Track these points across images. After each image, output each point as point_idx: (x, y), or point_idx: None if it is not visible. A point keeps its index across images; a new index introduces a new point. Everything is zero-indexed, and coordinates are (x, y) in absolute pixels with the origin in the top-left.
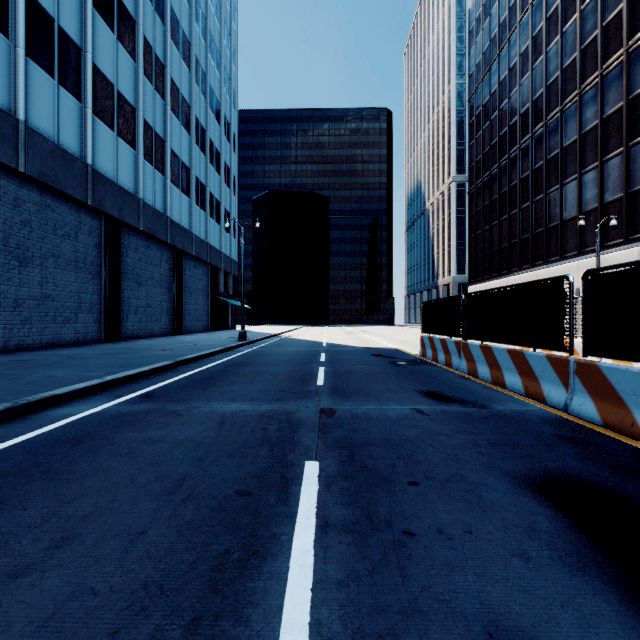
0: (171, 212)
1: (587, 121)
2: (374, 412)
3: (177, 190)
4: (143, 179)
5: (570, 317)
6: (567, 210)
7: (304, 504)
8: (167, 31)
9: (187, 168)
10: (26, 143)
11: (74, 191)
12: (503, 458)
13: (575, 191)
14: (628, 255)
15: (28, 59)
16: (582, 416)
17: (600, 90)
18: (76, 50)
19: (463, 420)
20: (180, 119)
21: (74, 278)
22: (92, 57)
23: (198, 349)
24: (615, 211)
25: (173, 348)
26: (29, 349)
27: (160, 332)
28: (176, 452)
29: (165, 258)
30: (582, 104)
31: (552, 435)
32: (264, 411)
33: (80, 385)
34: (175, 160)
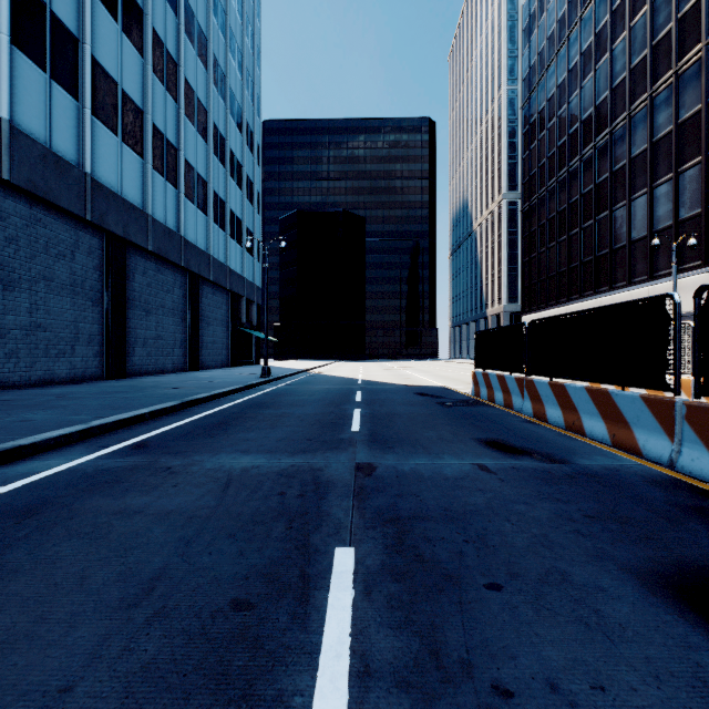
0: (185, 231)
1: (659, 127)
2: (425, 469)
3: (192, 206)
4: (152, 192)
5: (676, 347)
6: (636, 229)
7: (332, 627)
8: (180, 24)
9: (204, 181)
10: (11, 146)
11: (70, 204)
12: (613, 541)
13: (645, 207)
14: (708, 279)
15: (14, 48)
16: (697, 475)
17: (675, 91)
18: (72, 40)
19: (542, 481)
20: (196, 125)
21: (70, 305)
22: (91, 49)
23: (213, 387)
24: (692, 229)
25: (184, 386)
26: (15, 387)
27: (172, 367)
28: (157, 531)
29: (178, 283)
30: (653, 108)
31: (667, 503)
32: (284, 467)
33: (56, 432)
34: (190, 172)
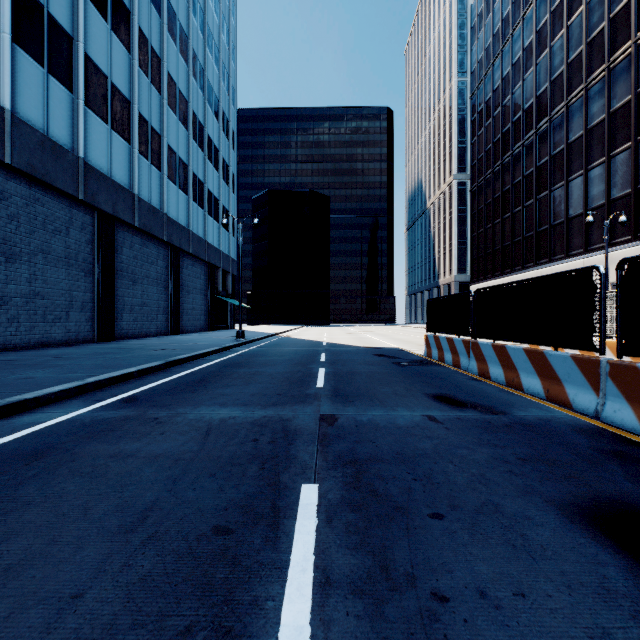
0: (168, 209)
1: (593, 115)
2: (381, 419)
3: (174, 186)
4: (138, 174)
5: (601, 312)
6: (573, 207)
7: (299, 548)
8: (163, 23)
9: (184, 164)
10: (13, 133)
11: (65, 185)
12: (540, 479)
13: (581, 187)
14: (637, 252)
15: (15, 46)
16: (618, 424)
17: (607, 83)
18: (67, 39)
19: (483, 429)
20: (177, 114)
21: (65, 275)
22: (84, 47)
23: (193, 349)
24: (623, 207)
25: (167, 348)
26: (16, 349)
27: (156, 331)
28: (148, 471)
29: (162, 256)
30: (588, 98)
31: (590, 448)
32: (257, 418)
33: (55, 388)
34: (172, 156)
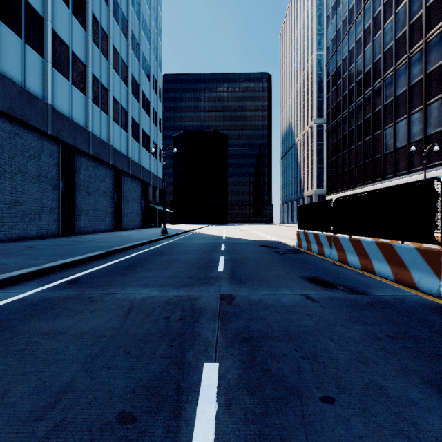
0: (113, 142)
1: (414, 76)
2: (269, 298)
3: (118, 126)
4: (92, 117)
5: (441, 214)
6: (399, 141)
7: (198, 441)
8: (110, 11)
9: (125, 111)
10: None
11: (37, 123)
12: (412, 357)
13: (405, 127)
14: None
15: (0, 22)
16: None
17: (424, 53)
18: (39, 18)
19: (352, 307)
20: (120, 75)
21: (38, 188)
22: (52, 25)
23: (129, 241)
24: (436, 141)
25: (110, 240)
26: (1, 241)
27: (105, 229)
28: (72, 348)
29: (109, 175)
30: (410, 64)
31: None
32: (170, 297)
33: (17, 272)
34: (116, 104)
